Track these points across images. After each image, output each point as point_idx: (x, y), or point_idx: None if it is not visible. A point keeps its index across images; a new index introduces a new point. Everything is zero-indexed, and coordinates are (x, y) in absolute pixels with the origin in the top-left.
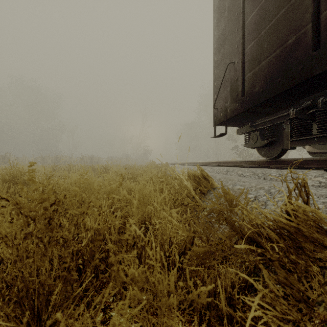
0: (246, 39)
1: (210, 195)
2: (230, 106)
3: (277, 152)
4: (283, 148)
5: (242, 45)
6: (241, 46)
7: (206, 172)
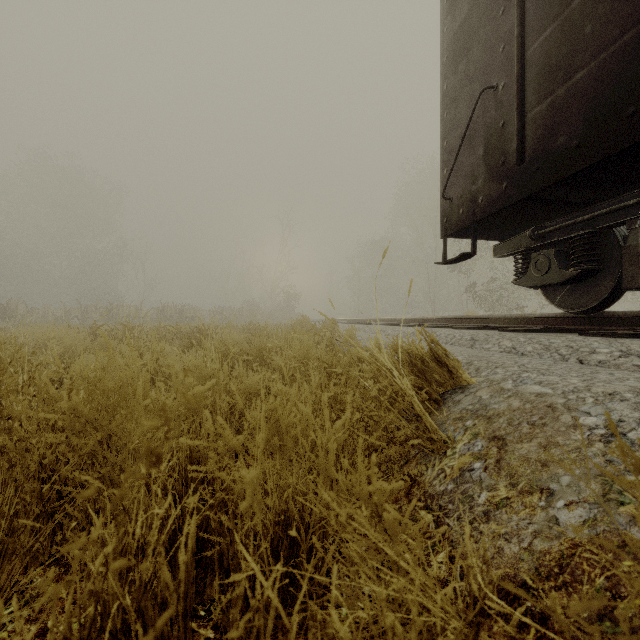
0: (530, 25)
1: (456, 408)
2: (485, 190)
3: (598, 295)
4: (622, 288)
5: (520, 41)
6: (516, 43)
7: (443, 348)
